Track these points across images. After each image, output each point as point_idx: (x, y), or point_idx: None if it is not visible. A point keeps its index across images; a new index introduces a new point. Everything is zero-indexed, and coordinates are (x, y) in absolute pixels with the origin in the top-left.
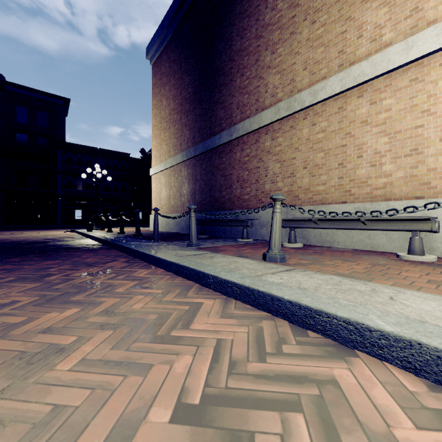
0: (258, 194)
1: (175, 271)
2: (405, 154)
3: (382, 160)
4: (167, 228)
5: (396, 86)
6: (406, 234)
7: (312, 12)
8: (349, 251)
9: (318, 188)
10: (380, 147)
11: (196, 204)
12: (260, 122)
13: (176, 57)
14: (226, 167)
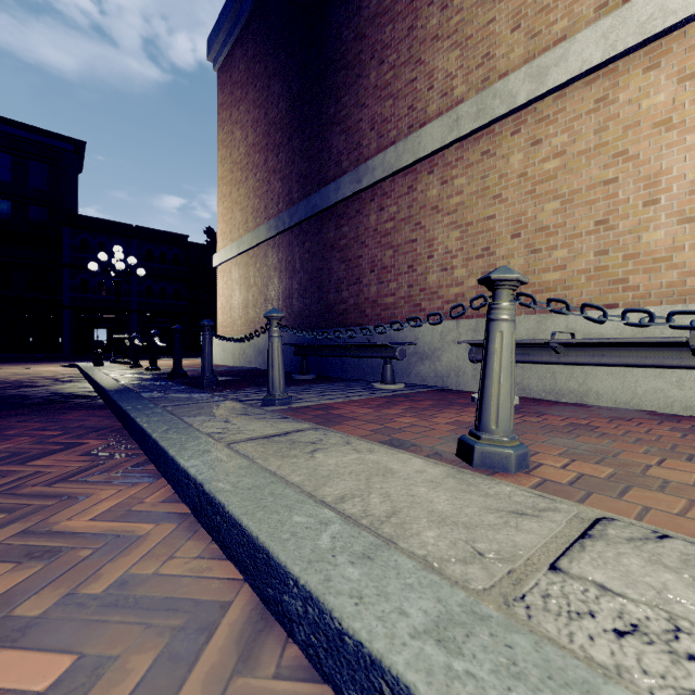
0: (414, 294)
1: (194, 504)
2: None
3: None
4: (242, 360)
5: None
6: None
7: None
8: (639, 416)
9: (547, 278)
10: None
11: (293, 317)
12: (417, 149)
13: (258, 50)
14: (350, 244)
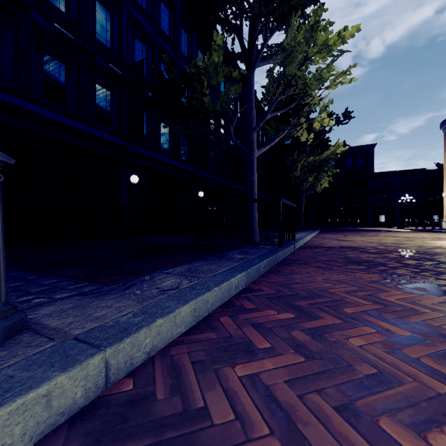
0: None
1: (441, 232)
2: None
3: None
4: None
5: None
6: None
7: None
8: None
9: None
10: None
11: None
12: None
13: None
14: None
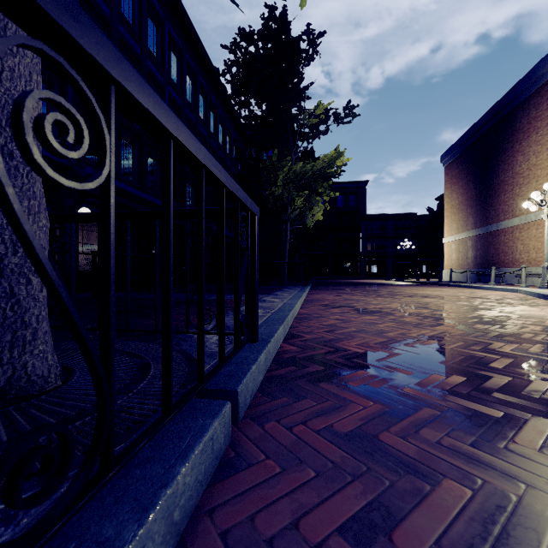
0: (512, 260)
1: (459, 286)
2: None
3: None
4: (456, 279)
5: None
6: None
7: (536, 176)
8: None
9: (539, 259)
10: None
11: (477, 264)
12: (512, 223)
13: (463, 169)
14: (496, 244)
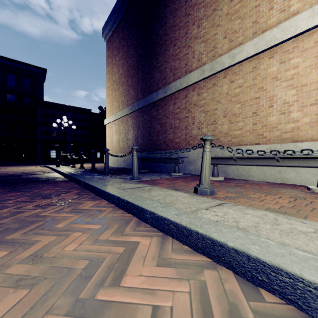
0: (187, 138)
1: (117, 203)
2: (310, 103)
3: (290, 109)
4: (117, 164)
5: (302, 47)
6: (312, 170)
7: None
8: (264, 183)
9: (236, 133)
10: (288, 98)
11: (139, 146)
12: (188, 81)
13: (124, 35)
14: (162, 117)
